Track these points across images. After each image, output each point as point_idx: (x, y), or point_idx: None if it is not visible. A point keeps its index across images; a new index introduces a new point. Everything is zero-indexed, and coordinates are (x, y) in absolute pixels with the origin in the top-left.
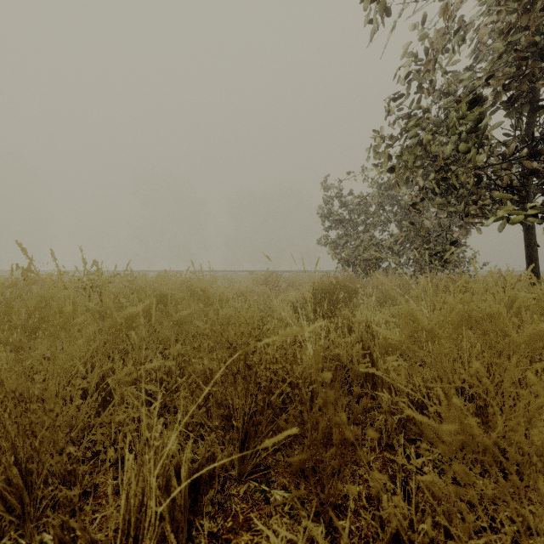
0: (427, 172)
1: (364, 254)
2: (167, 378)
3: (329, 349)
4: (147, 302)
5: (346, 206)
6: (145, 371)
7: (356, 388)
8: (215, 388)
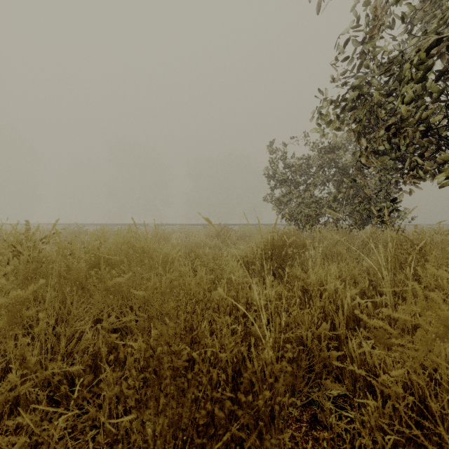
0: (368, 133)
1: (305, 210)
2: (41, 422)
3: (289, 327)
4: (42, 281)
5: (289, 168)
6: (73, 349)
7: (326, 381)
8: (127, 424)
